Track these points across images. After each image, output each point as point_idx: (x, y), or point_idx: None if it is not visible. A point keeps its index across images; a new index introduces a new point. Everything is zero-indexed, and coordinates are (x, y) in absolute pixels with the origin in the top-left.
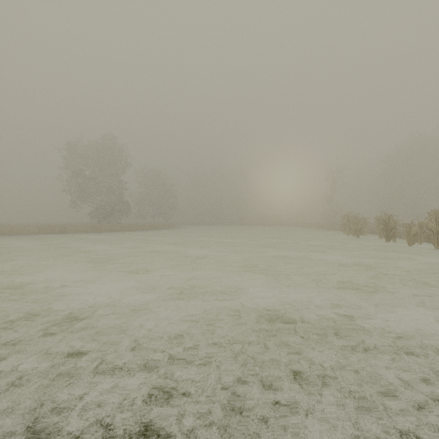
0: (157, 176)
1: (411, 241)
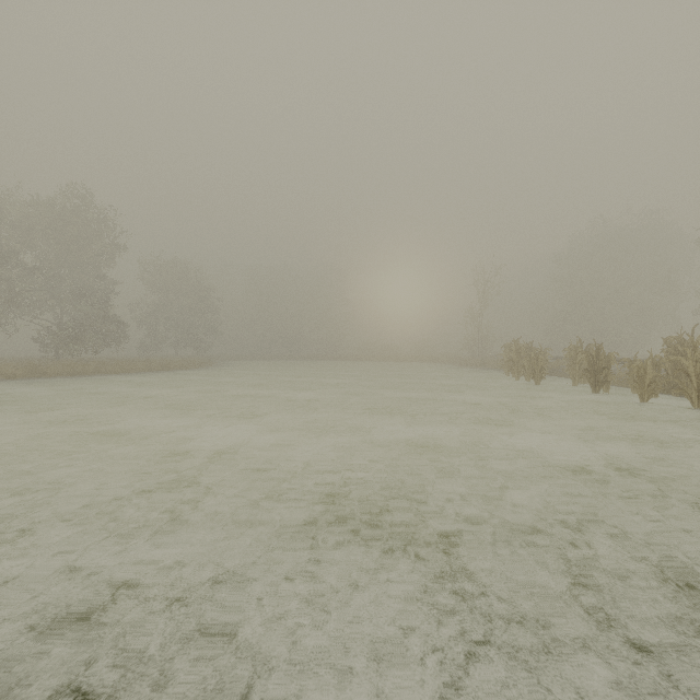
0: (182, 273)
1: (647, 394)
